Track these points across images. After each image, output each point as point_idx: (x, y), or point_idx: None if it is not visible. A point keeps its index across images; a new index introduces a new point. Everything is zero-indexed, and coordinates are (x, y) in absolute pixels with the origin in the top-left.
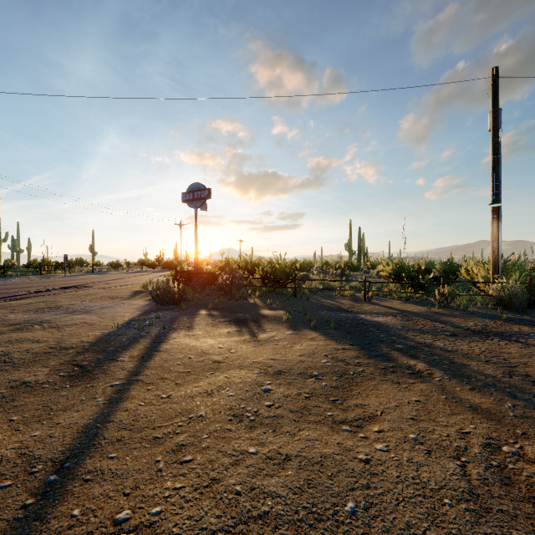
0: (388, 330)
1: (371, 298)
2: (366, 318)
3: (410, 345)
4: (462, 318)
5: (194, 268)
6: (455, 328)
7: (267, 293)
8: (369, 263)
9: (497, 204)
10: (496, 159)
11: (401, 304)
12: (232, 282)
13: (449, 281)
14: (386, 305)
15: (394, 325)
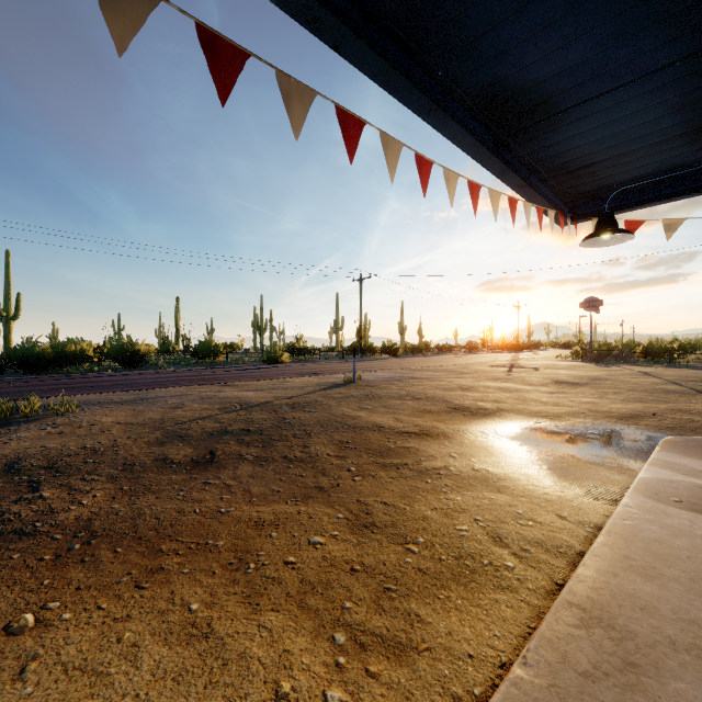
0: None
1: None
2: None
3: None
4: None
5: (589, 348)
6: None
7: (646, 362)
8: None
9: None
10: None
11: None
12: (622, 355)
13: None
14: None
15: None
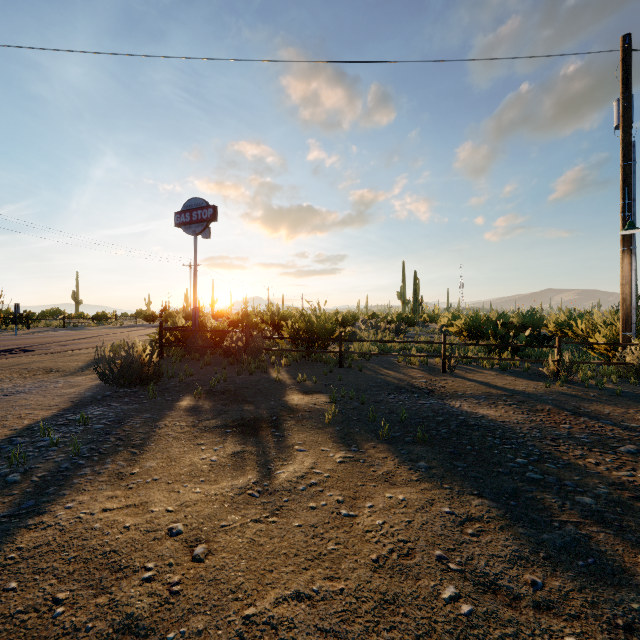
0: (522, 442)
1: (454, 367)
2: (463, 408)
3: (605, 498)
4: (613, 404)
5: (192, 323)
6: (625, 431)
7: (298, 360)
8: (427, 315)
9: (634, 230)
10: (629, 166)
11: (500, 377)
12: (247, 343)
13: (568, 342)
14: (479, 380)
15: (523, 427)
